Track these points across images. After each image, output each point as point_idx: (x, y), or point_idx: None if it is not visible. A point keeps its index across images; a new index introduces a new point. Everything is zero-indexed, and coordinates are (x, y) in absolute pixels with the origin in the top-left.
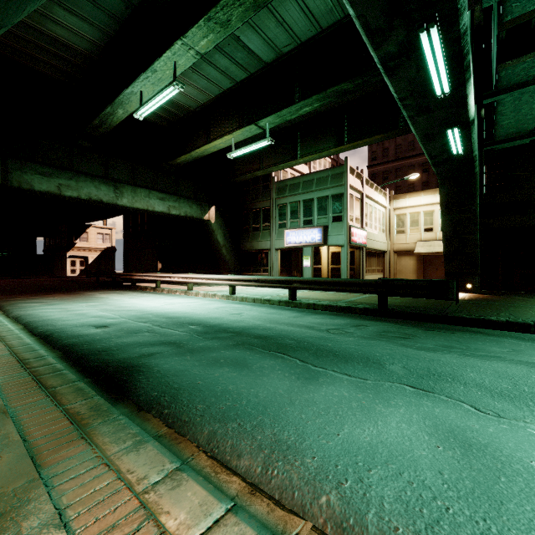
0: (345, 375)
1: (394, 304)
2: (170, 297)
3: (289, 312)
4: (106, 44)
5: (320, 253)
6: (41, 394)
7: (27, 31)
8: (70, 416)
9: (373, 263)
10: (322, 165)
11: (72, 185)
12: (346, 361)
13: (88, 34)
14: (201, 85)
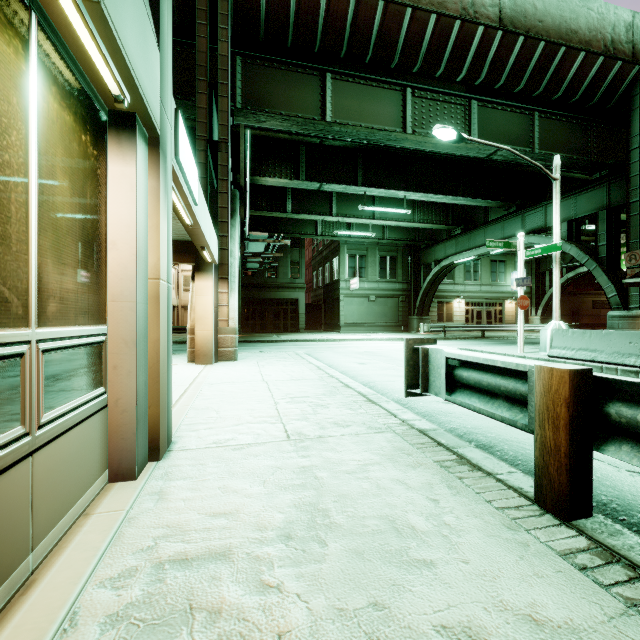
0: None
1: None
2: None
3: None
4: None
5: None
6: None
7: None
8: None
9: None
10: None
11: None
12: None
13: None
14: None
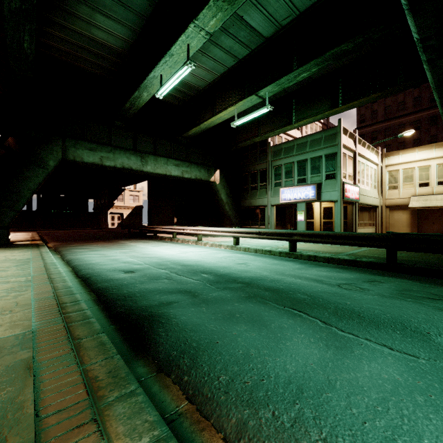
0: (385, 347)
1: (402, 259)
2: (183, 246)
3: (292, 263)
4: (134, 40)
5: (312, 208)
6: (67, 347)
7: (78, 38)
8: (88, 382)
9: (365, 217)
10: (313, 130)
11: (110, 156)
12: (377, 326)
13: (121, 34)
14: (208, 66)
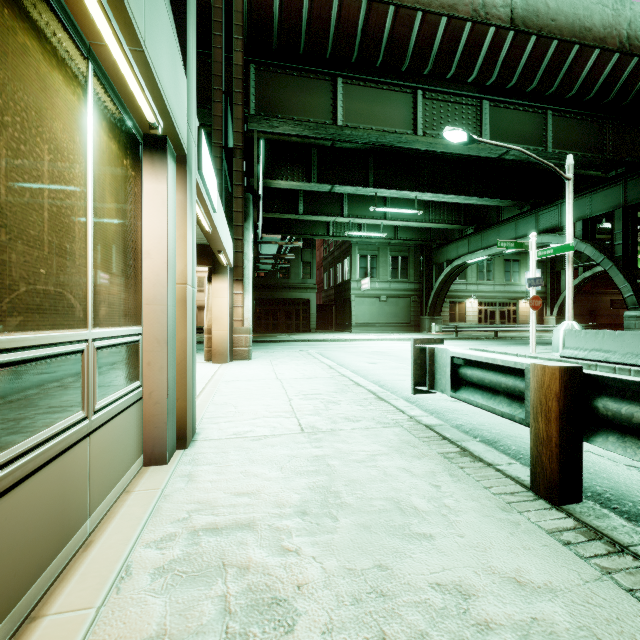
0: None
1: None
2: None
3: None
4: None
5: None
6: None
7: None
8: None
9: None
10: None
11: None
12: None
13: None
14: None
